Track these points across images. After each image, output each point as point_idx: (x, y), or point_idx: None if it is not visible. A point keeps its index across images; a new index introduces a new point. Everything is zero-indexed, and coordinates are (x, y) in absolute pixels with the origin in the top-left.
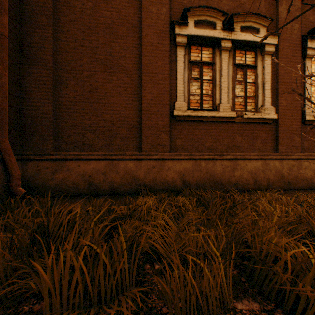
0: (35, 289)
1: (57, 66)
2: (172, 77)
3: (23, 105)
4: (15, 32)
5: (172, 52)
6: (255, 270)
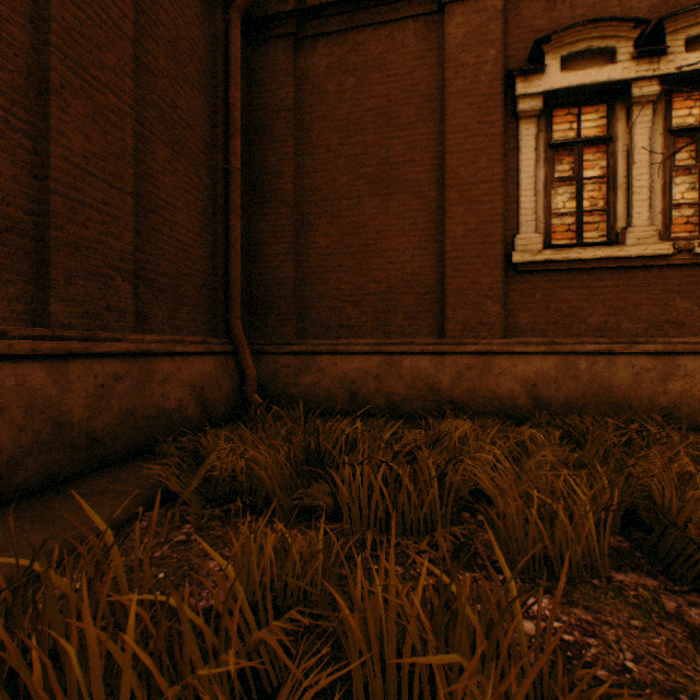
0: (327, 506)
1: (301, 198)
2: (509, 185)
3: (254, 268)
4: (245, 157)
5: (509, 133)
6: (663, 543)
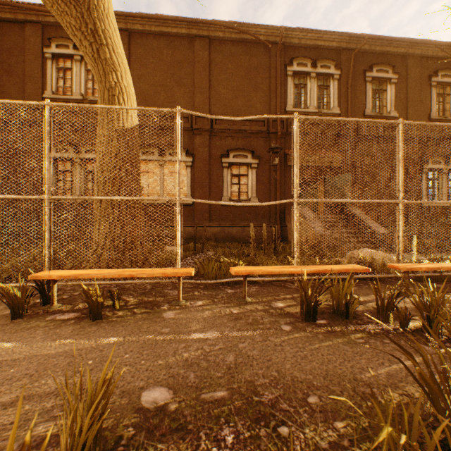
0: None
1: None
2: None
3: None
4: None
5: None
6: None
